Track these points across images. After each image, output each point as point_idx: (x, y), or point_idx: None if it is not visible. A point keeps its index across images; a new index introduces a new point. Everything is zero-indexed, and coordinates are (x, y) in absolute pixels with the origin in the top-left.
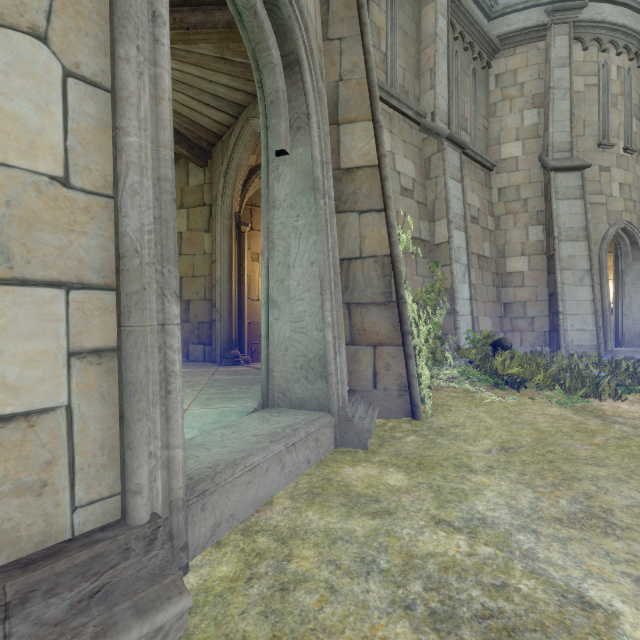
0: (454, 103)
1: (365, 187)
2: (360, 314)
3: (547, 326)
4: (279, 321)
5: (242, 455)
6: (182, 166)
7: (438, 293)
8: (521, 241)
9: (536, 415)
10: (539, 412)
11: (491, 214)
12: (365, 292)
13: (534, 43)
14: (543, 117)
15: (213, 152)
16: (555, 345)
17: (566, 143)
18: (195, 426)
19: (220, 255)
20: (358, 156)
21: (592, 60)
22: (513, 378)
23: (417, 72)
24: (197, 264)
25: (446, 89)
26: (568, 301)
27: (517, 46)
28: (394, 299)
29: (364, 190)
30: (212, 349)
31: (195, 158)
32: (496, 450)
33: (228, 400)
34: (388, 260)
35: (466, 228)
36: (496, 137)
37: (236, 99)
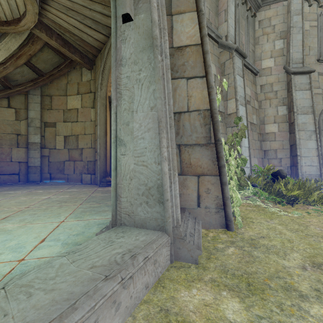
0: (237, 34)
1: (191, 60)
2: (187, 152)
3: (289, 163)
4: (125, 156)
5: (63, 310)
6: (78, 70)
7: (240, 139)
8: (274, 115)
9: (320, 228)
10: (320, 225)
11: (256, 99)
12: (191, 136)
13: (281, 2)
14: (286, 44)
15: (96, 61)
16: (294, 174)
17: (300, 58)
18: (61, 238)
19: (99, 121)
20: (186, 37)
21: (314, 12)
22: (288, 197)
23: (216, 12)
24: (87, 127)
25: (234, 22)
26: (302, 149)
27: (271, 5)
28: (213, 141)
29: (190, 62)
30: (95, 177)
31: (85, 64)
32: (309, 266)
33: (95, 213)
34: (208, 113)
35: (246, 105)
36: (259, 56)
37: (107, 23)
